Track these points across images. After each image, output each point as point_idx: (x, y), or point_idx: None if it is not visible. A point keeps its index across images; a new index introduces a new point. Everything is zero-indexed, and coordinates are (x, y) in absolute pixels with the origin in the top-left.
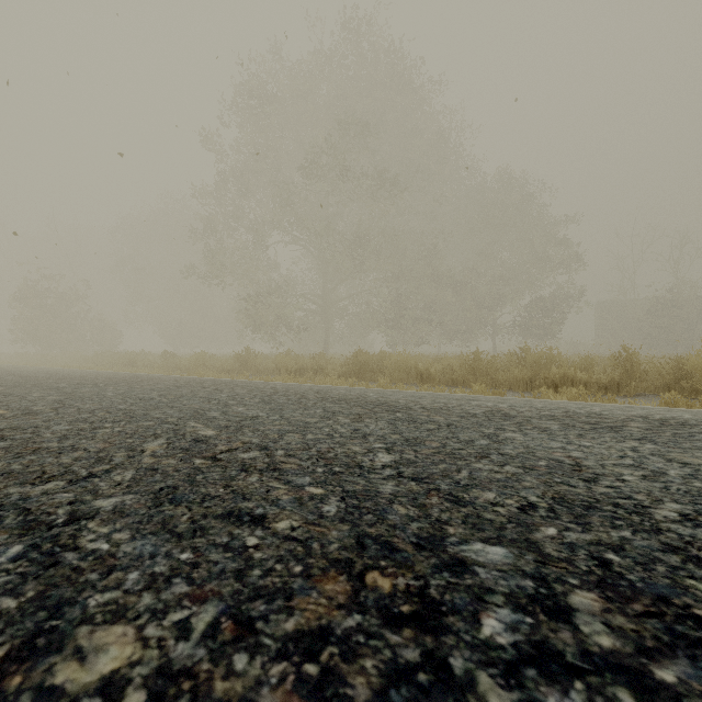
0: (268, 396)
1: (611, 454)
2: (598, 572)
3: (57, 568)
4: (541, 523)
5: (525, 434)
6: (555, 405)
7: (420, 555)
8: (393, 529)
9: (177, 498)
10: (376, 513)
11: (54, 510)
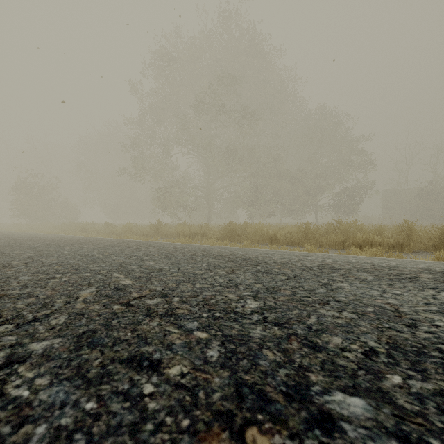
0: (170, 253)
1: (418, 301)
2: None
3: None
4: (386, 370)
5: (351, 284)
6: (364, 260)
7: (291, 407)
8: (265, 376)
9: (94, 342)
10: (250, 359)
11: None
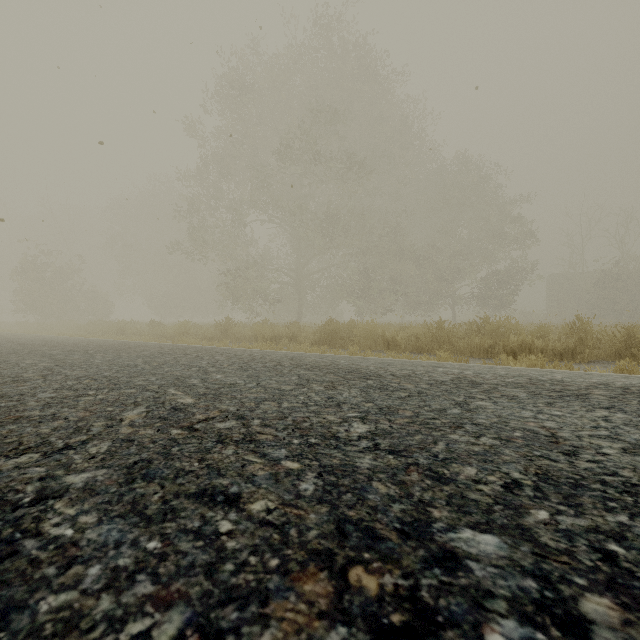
0: (245, 363)
1: (584, 424)
2: (605, 568)
3: (13, 560)
4: (530, 505)
5: (495, 403)
6: (517, 372)
7: (406, 545)
8: (374, 511)
9: (150, 473)
10: (355, 492)
11: (22, 487)
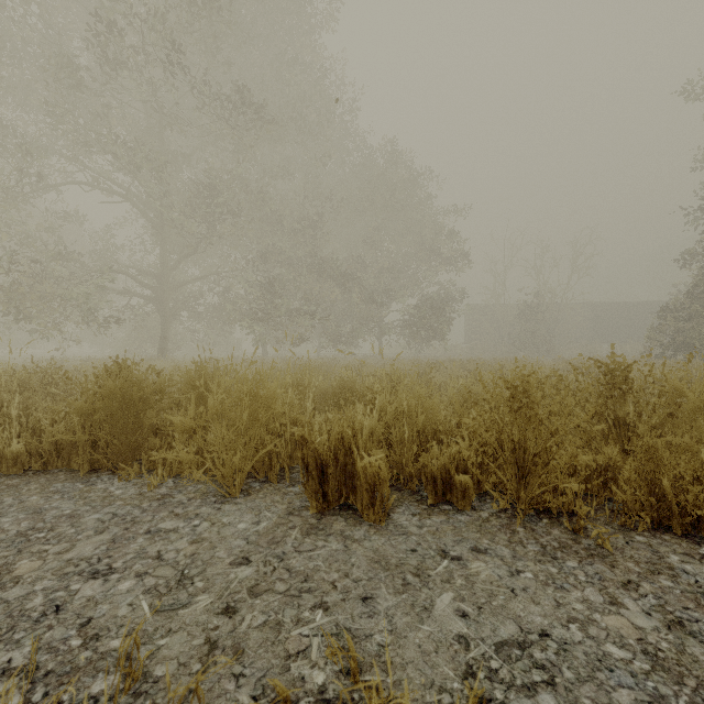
0: None
1: None
2: None
3: None
4: None
5: None
6: None
7: None
8: None
9: None
10: None
11: None
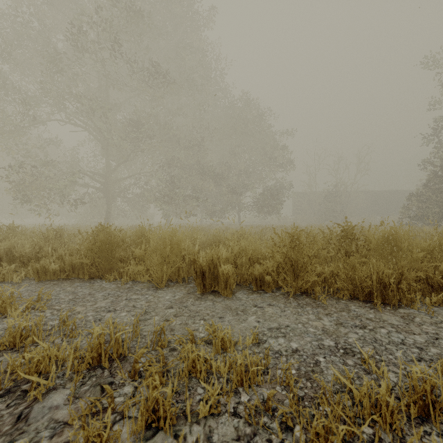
0: None
1: None
2: None
3: None
4: None
5: None
6: None
7: None
8: None
9: None
10: None
11: None
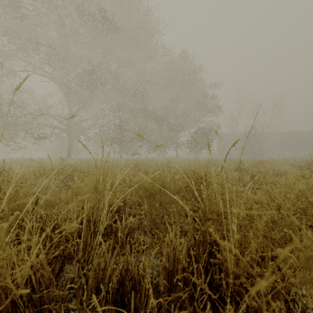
0: None
1: None
2: None
3: None
4: None
5: None
6: None
7: None
8: None
9: None
10: None
11: None
